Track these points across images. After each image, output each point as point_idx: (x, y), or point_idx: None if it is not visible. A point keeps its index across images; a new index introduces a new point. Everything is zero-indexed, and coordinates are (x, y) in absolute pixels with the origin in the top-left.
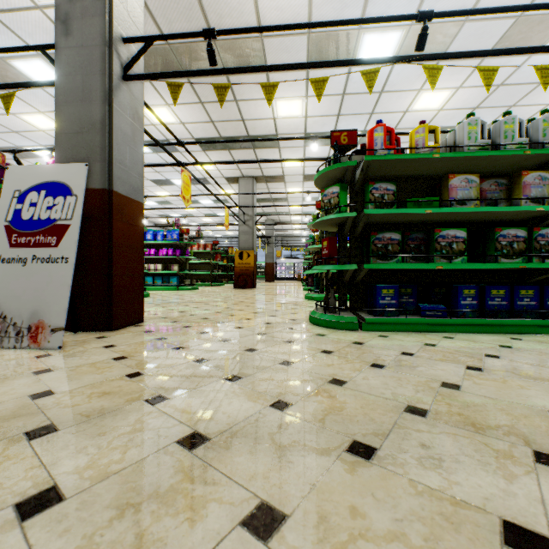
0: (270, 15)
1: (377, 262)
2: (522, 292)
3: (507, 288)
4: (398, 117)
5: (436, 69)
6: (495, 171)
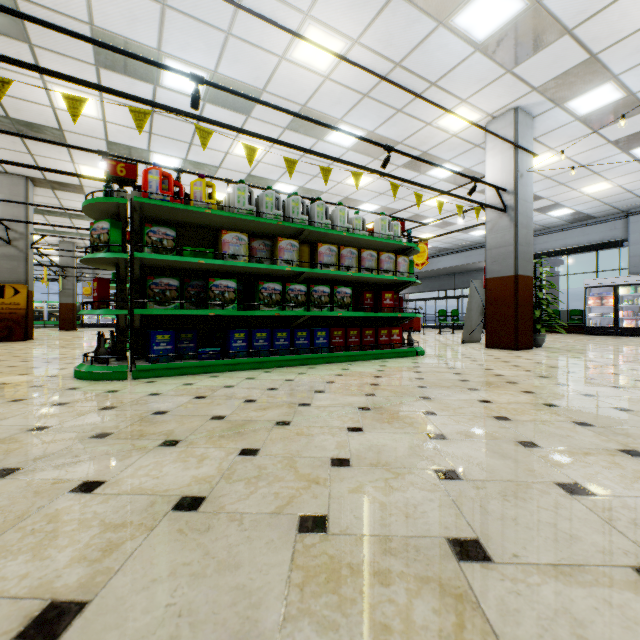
0: None
1: (155, 307)
2: (279, 335)
3: (268, 331)
4: (221, 157)
5: (207, 132)
6: (267, 233)
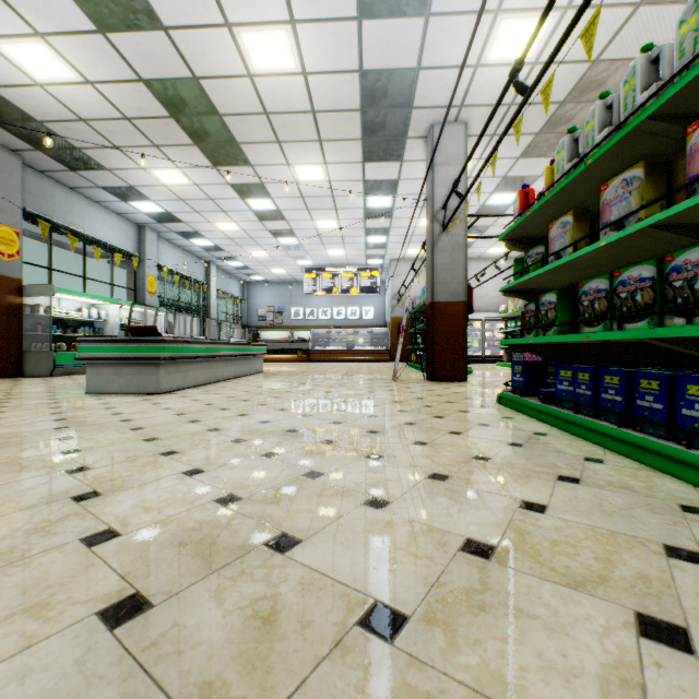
0: (574, 51)
1: (526, 336)
2: (606, 379)
3: (591, 371)
4: None
5: (518, 122)
6: None
